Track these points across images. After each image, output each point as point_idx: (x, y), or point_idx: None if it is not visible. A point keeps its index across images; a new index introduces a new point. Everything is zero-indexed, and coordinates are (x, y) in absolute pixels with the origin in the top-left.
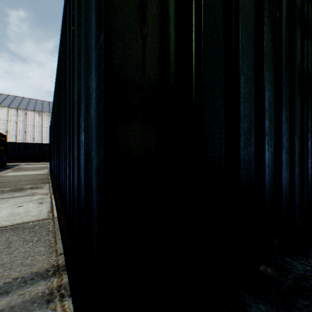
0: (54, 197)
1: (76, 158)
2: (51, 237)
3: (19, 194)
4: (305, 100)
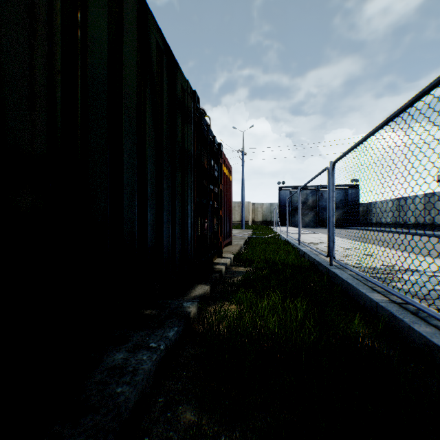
0: None
1: None
2: None
3: None
4: (187, 172)
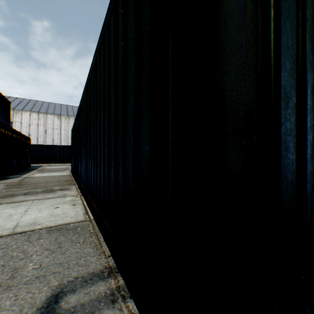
0: (84, 199)
1: (132, 167)
2: (94, 239)
3: (51, 195)
4: None
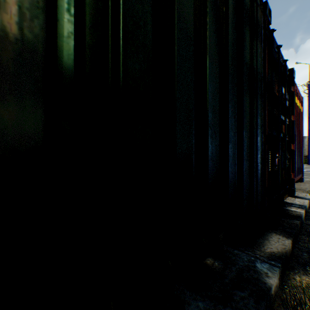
0: None
1: None
2: None
3: None
4: (255, 98)
